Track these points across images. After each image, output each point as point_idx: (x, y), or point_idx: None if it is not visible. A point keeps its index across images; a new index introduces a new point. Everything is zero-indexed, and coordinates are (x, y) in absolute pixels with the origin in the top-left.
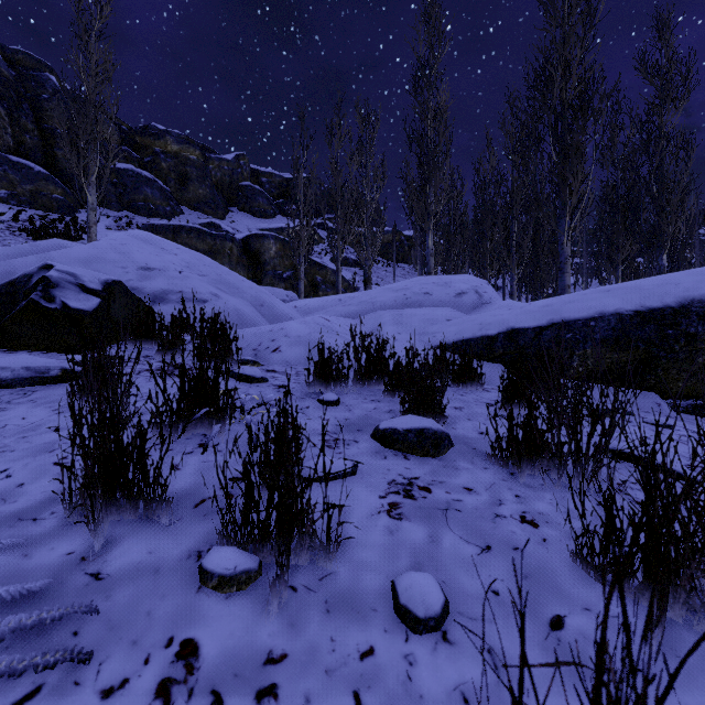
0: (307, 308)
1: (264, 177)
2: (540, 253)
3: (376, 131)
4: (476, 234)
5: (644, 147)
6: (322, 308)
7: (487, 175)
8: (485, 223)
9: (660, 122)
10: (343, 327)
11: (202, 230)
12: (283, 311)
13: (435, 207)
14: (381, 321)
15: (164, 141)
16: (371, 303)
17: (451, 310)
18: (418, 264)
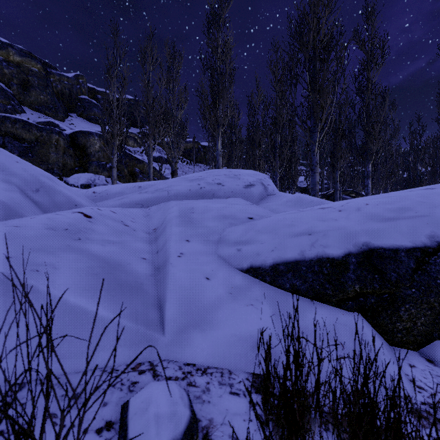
0: (106, 194)
1: (100, 95)
2: (292, 159)
3: (180, 65)
4: (249, 144)
5: (357, 92)
6: (120, 195)
7: (256, 105)
8: (255, 137)
9: (369, 76)
10: (110, 227)
11: (27, 122)
12: (67, 197)
13: (223, 120)
14: (167, 217)
15: (6, 51)
16: (166, 191)
17: (245, 202)
18: (210, 164)
